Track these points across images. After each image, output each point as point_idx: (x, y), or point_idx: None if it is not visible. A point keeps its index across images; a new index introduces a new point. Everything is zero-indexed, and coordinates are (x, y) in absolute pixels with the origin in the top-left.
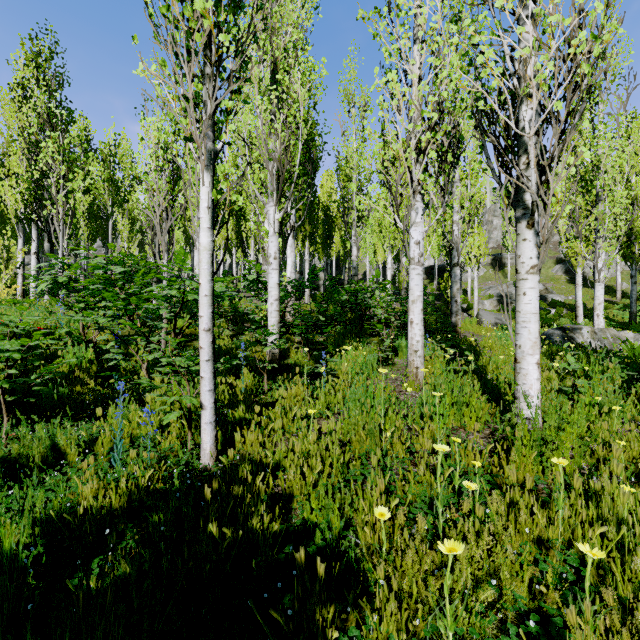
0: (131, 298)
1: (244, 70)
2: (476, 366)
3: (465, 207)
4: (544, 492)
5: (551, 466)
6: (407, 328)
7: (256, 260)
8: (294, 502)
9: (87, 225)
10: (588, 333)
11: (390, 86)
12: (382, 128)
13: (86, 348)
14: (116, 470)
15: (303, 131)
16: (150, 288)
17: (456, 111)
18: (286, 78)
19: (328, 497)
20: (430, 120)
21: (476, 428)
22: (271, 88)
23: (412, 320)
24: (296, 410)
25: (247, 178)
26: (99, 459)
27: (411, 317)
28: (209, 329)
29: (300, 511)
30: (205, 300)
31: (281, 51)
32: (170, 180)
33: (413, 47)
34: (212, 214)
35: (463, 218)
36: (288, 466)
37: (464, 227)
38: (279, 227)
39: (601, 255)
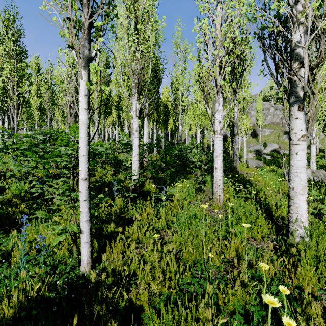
0: (45, 155)
1: (110, 2)
2: (254, 194)
3: (241, 103)
4: (323, 298)
5: (322, 274)
6: (211, 170)
7: (129, 132)
8: (142, 311)
9: (39, 113)
10: (310, 172)
11: (204, 28)
12: (198, 54)
13: (26, 183)
14: (20, 277)
15: (152, 58)
16: (60, 148)
17: (242, 44)
18: (142, 27)
19: (168, 316)
20: (228, 48)
21: (270, 247)
22: (134, 33)
23: (216, 167)
24: (146, 227)
25: (120, 85)
26: (11, 267)
27: (215, 165)
28: (85, 178)
29: (146, 325)
30: (83, 159)
31: (140, 13)
32: (75, 86)
33: (218, 4)
34: (88, 99)
35: (240, 109)
36: (140, 274)
37: (240, 114)
38: (139, 113)
39: (314, 129)
